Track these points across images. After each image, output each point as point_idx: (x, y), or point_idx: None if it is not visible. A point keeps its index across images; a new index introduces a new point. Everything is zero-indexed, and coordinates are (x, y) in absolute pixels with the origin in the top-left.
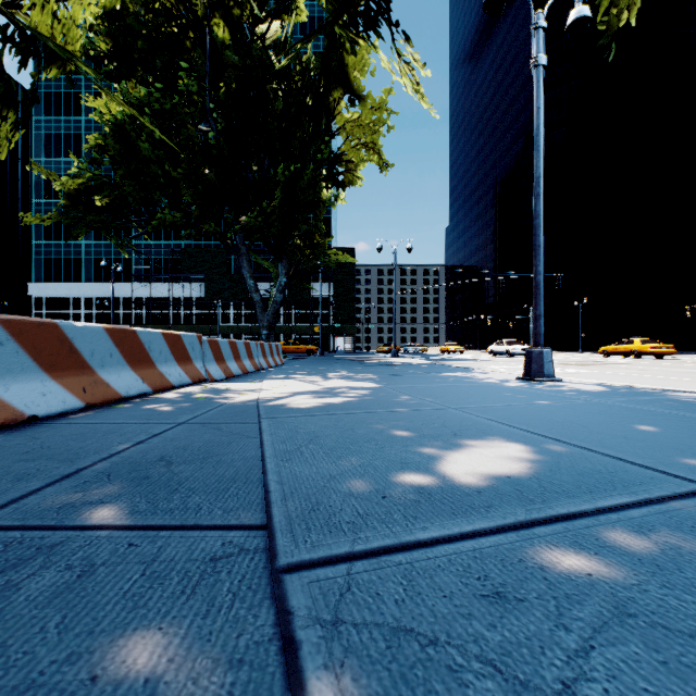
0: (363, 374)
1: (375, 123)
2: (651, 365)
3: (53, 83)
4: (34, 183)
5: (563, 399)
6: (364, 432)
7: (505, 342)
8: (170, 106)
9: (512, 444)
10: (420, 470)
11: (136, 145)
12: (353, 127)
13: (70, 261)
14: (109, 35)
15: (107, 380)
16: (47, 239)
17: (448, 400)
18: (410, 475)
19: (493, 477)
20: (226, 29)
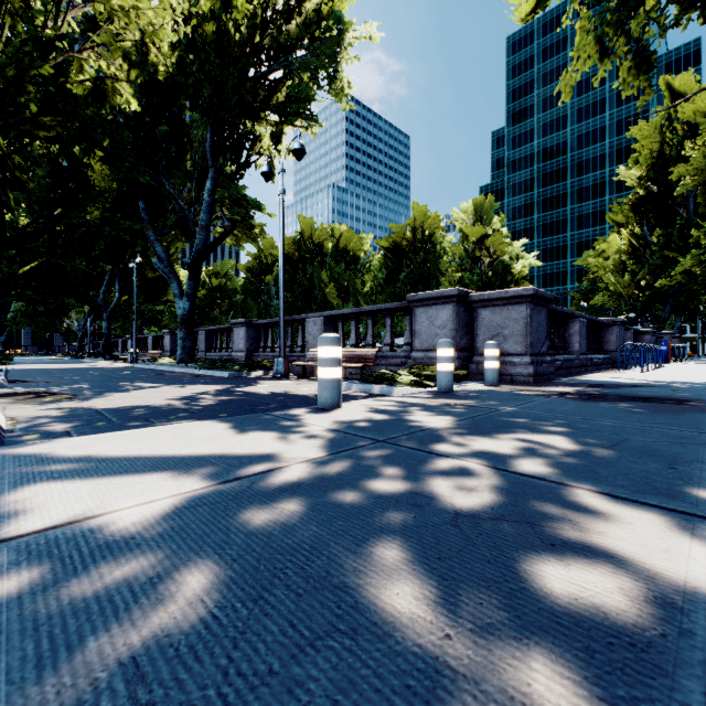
0: None
1: None
2: None
3: None
4: None
5: None
6: None
7: None
8: None
9: None
10: None
11: None
12: None
13: None
14: None
15: None
16: None
17: None
18: None
19: None
20: None
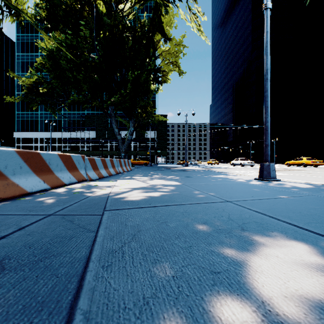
0: (171, 176)
1: (177, 51)
2: (315, 171)
3: (25, 37)
4: (16, 84)
5: (293, 194)
6: (175, 225)
7: (239, 159)
8: (75, 43)
9: (295, 242)
10: (233, 287)
11: (59, 62)
12: (166, 53)
13: (33, 121)
14: (46, 9)
15: (17, 182)
16: (22, 111)
17: (224, 195)
18: (226, 299)
19: (317, 306)
20: (104, 6)
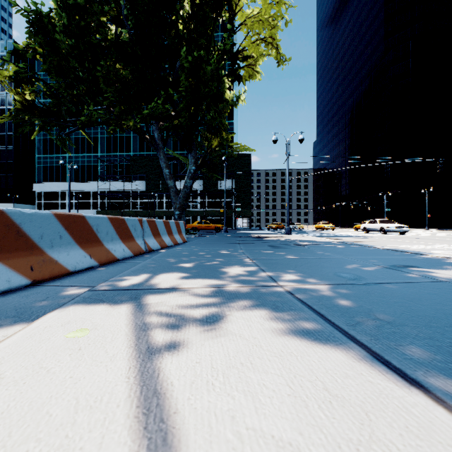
0: (290, 274)
1: (274, 16)
2: None
3: None
4: None
5: None
6: None
7: (378, 220)
8: (84, 1)
9: None
10: None
11: (53, 39)
12: (254, 22)
13: (59, 168)
14: None
15: None
16: (44, 154)
17: None
18: None
19: None
20: None
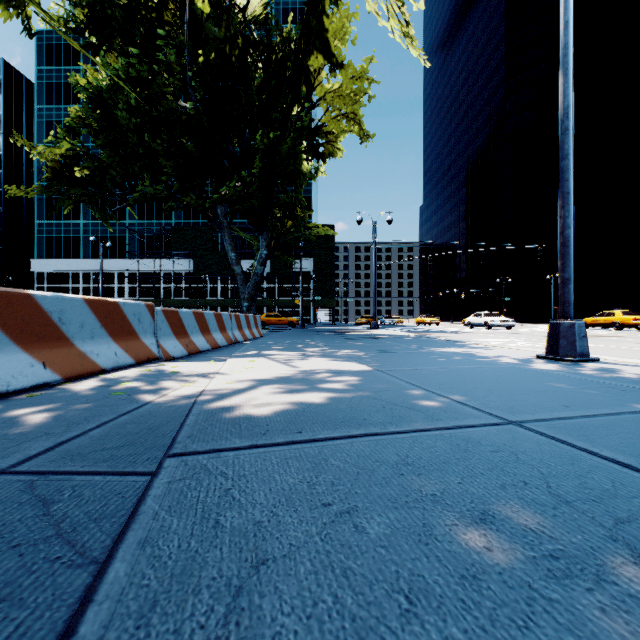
0: (347, 350)
1: (356, 91)
2: None
3: (54, 74)
4: (36, 167)
5: None
6: (385, 532)
7: (483, 314)
8: (147, 74)
9: None
10: None
11: (113, 114)
12: (334, 96)
13: (69, 239)
14: (89, 6)
15: None
16: (48, 219)
17: (489, 400)
18: None
19: None
20: None
